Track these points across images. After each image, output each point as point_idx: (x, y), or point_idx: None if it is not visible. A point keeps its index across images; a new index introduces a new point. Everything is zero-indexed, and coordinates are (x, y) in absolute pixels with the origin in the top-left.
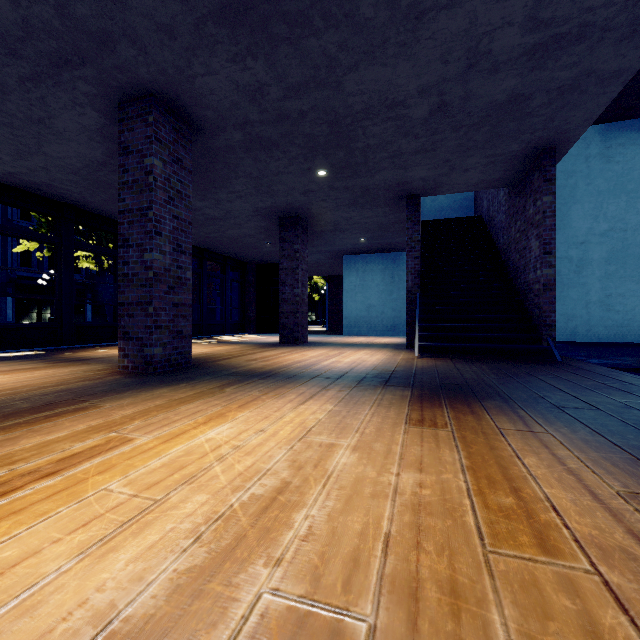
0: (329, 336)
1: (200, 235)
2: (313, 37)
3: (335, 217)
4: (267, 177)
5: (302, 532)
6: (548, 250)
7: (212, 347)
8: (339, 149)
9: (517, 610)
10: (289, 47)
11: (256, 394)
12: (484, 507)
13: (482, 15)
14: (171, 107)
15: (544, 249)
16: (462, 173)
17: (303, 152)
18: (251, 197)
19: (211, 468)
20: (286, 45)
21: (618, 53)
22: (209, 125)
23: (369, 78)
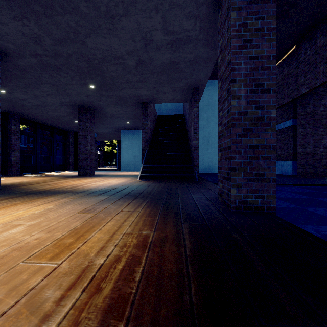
0: (113, 171)
1: (32, 114)
2: (59, 16)
3: (109, 110)
4: (61, 85)
5: None
6: (195, 132)
7: (32, 178)
8: (97, 75)
9: None
10: (47, 18)
11: (17, 202)
12: (53, 244)
13: (142, 23)
14: None
15: (194, 131)
16: (163, 94)
17: (77, 74)
18: (56, 95)
19: None
20: (45, 17)
21: (206, 50)
22: (13, 52)
23: (99, 42)
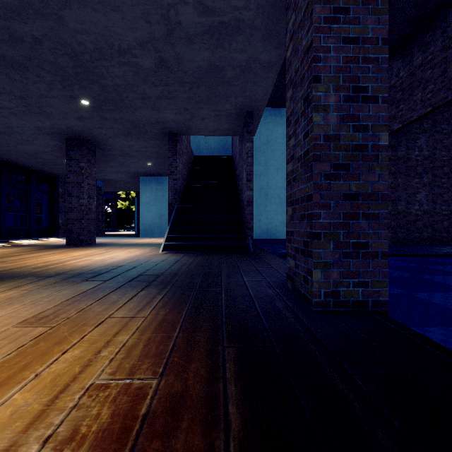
0: (127, 238)
1: None
2: None
3: (118, 144)
4: (33, 98)
5: None
6: (249, 179)
7: None
8: (92, 83)
9: None
10: None
11: None
12: None
13: None
14: None
15: (247, 178)
16: (201, 121)
17: (58, 79)
18: (26, 115)
19: None
20: None
21: (266, 49)
22: None
23: (87, 19)
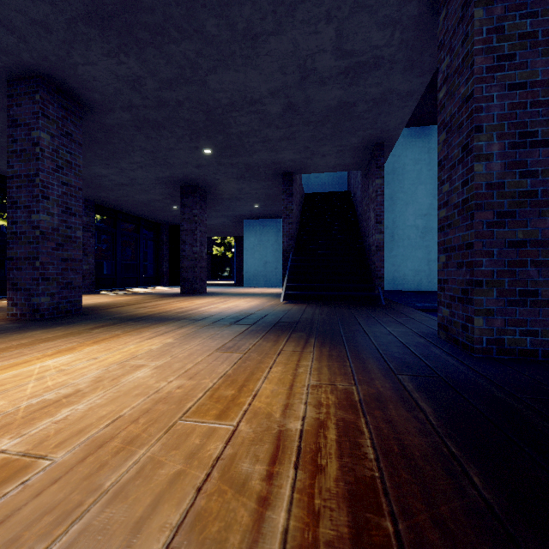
0: (231, 287)
1: (111, 198)
2: (173, 44)
3: (229, 187)
4: (161, 152)
5: (59, 418)
6: (379, 220)
7: (116, 297)
8: (218, 133)
9: (161, 447)
10: (155, 50)
11: (118, 333)
12: (208, 397)
13: (302, 42)
14: (59, 88)
15: (376, 219)
16: (321, 158)
17: (188, 133)
18: (151, 168)
19: (26, 385)
20: (152, 48)
21: (406, 79)
22: (98, 105)
23: (227, 80)
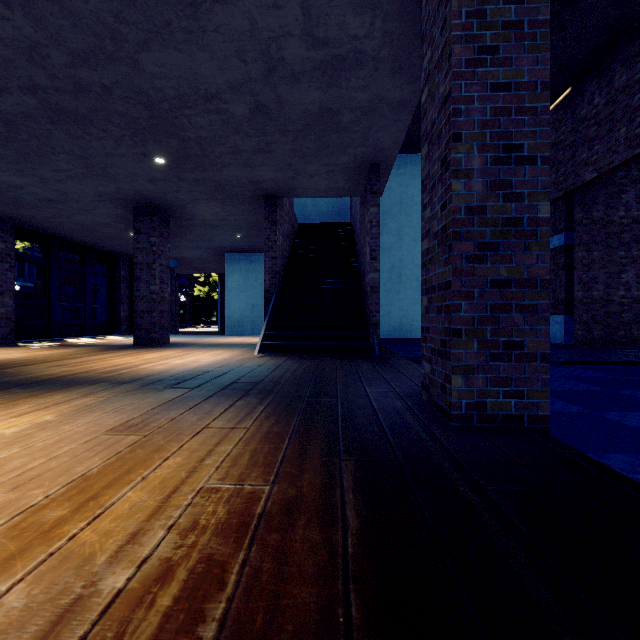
0: (208, 336)
1: (38, 219)
2: None
3: (199, 211)
4: (96, 157)
5: None
6: (374, 256)
7: (36, 351)
8: (169, 136)
9: None
10: (51, 3)
11: None
12: (10, 527)
13: (260, 19)
14: None
15: (371, 255)
16: (309, 178)
17: (128, 134)
18: (86, 179)
19: None
20: None
21: (396, 85)
22: None
23: (168, 62)
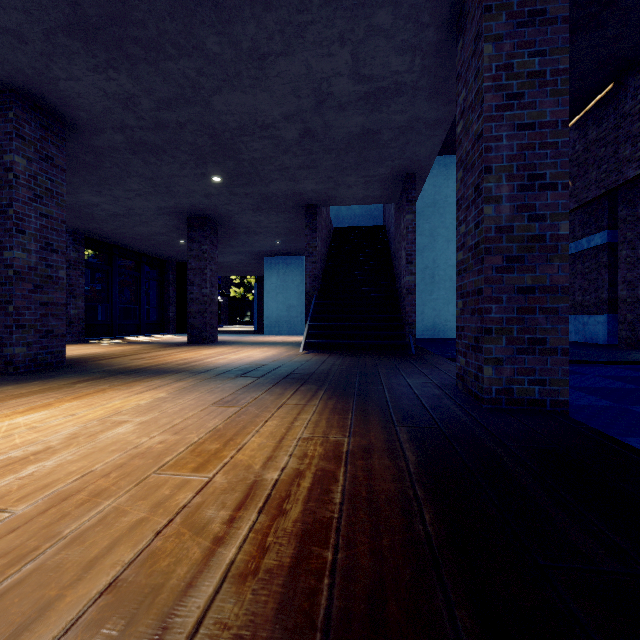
0: (249, 335)
1: (105, 231)
2: (170, 61)
3: (244, 220)
4: (163, 178)
5: (24, 475)
6: (410, 260)
7: (110, 347)
8: (227, 159)
9: (128, 498)
10: (149, 66)
11: (104, 387)
12: (190, 451)
13: (315, 65)
14: (38, 104)
15: (407, 259)
16: (347, 189)
17: (192, 159)
18: (151, 196)
19: None
20: (145, 64)
21: (432, 107)
22: (85, 125)
23: (235, 101)
